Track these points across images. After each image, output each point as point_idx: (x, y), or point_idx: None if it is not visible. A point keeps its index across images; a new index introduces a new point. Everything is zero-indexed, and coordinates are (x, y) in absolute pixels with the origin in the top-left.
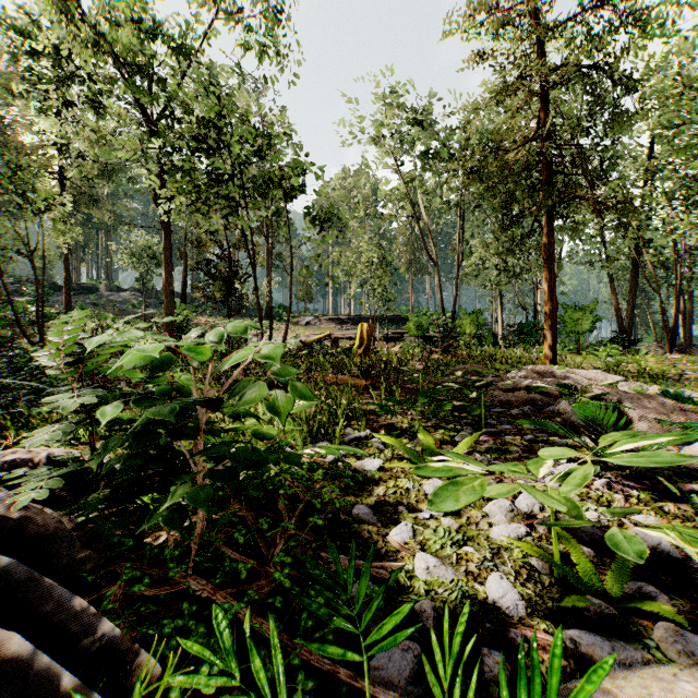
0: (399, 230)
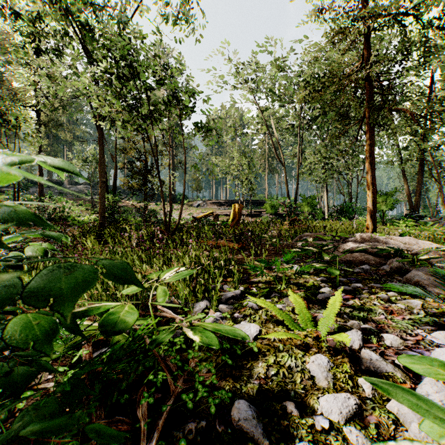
0: (258, 144)
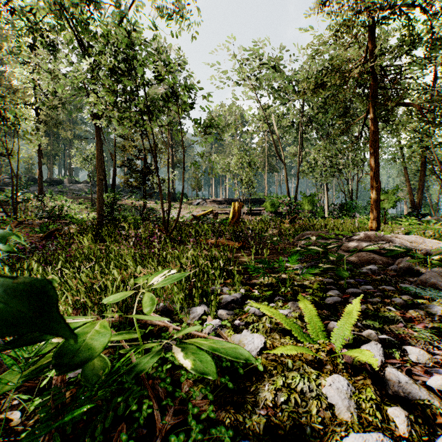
0: (258, 143)
